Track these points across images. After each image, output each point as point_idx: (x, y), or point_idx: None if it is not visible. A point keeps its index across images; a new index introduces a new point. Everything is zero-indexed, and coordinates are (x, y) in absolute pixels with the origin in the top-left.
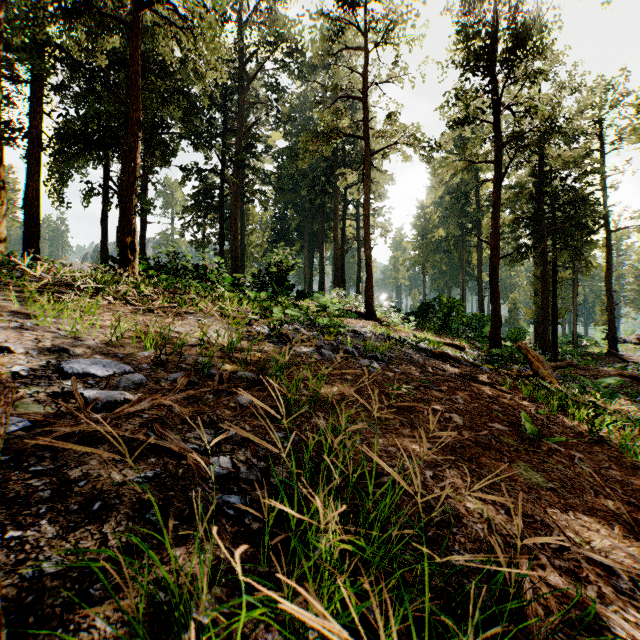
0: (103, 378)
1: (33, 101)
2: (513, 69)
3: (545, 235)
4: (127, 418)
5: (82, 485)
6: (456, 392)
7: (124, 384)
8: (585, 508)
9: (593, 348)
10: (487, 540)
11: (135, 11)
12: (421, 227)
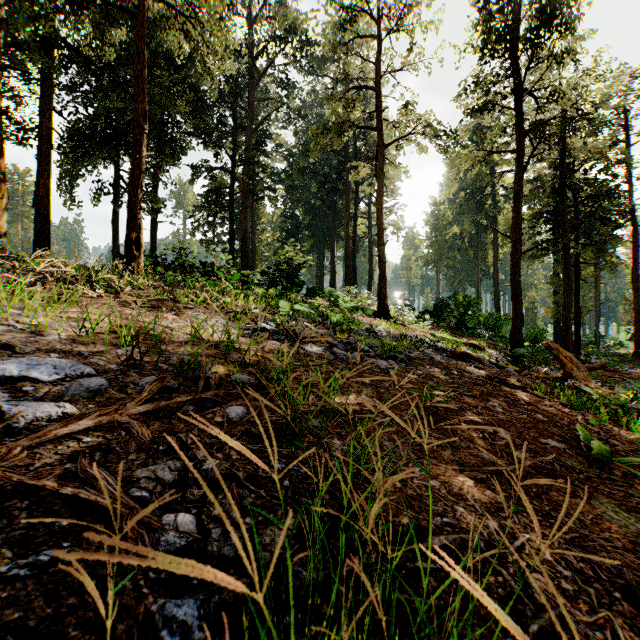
0: (48, 383)
1: (43, 99)
2: (537, 51)
3: (567, 230)
4: (56, 443)
5: None
6: (490, 398)
7: (73, 391)
8: None
9: (617, 349)
10: None
11: None
12: (434, 224)
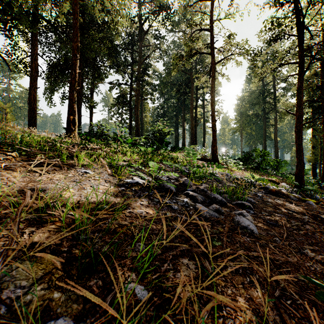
0: None
1: (33, 49)
2: None
3: None
4: None
5: None
6: None
7: None
8: None
9: None
10: None
11: None
12: (239, 110)
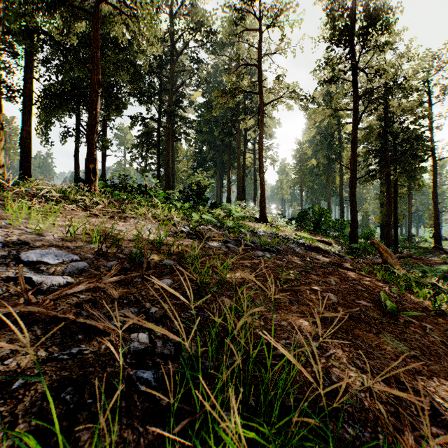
0: (53, 265)
1: (26, 70)
2: (367, 42)
3: (389, 163)
4: (66, 298)
5: (8, 363)
6: (329, 276)
7: (69, 270)
8: (444, 374)
9: (423, 244)
10: (371, 409)
11: (96, 4)
12: (299, 158)
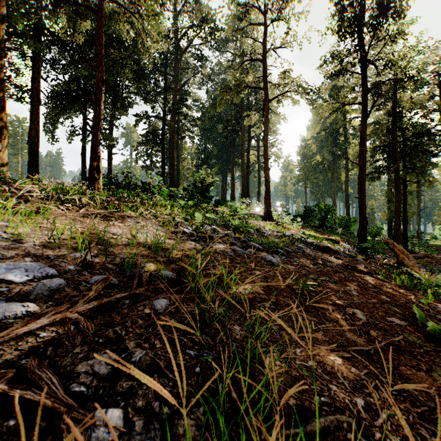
0: (20, 284)
1: (34, 70)
2: (377, 33)
3: (398, 158)
4: (18, 339)
5: None
6: (347, 283)
7: (38, 291)
8: None
9: (433, 241)
10: None
11: (100, 1)
12: (303, 154)
